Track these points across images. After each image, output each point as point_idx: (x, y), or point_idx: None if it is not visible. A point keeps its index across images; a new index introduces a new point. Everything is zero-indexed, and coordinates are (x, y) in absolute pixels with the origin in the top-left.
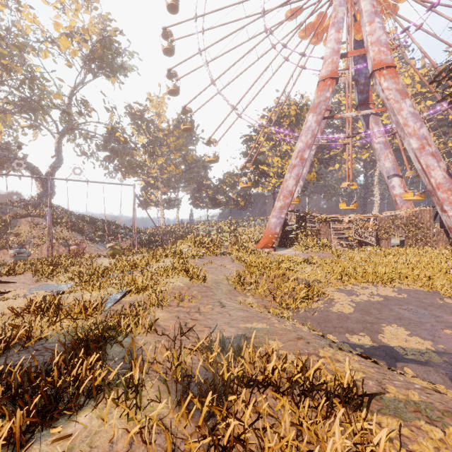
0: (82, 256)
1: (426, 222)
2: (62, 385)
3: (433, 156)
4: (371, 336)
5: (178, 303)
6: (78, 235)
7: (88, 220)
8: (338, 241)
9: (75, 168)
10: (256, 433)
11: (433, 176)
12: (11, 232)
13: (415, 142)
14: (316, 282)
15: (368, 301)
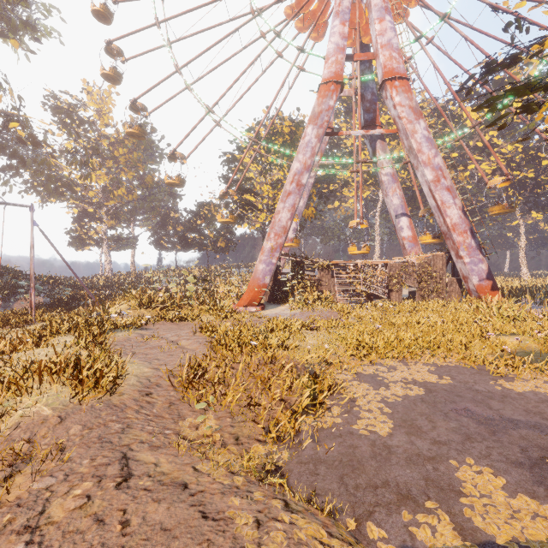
0: None
1: (439, 270)
2: None
3: (449, 191)
4: (449, 509)
5: None
6: None
7: None
8: (344, 294)
9: None
10: None
11: (448, 215)
12: None
13: (430, 173)
14: (323, 364)
15: (406, 399)
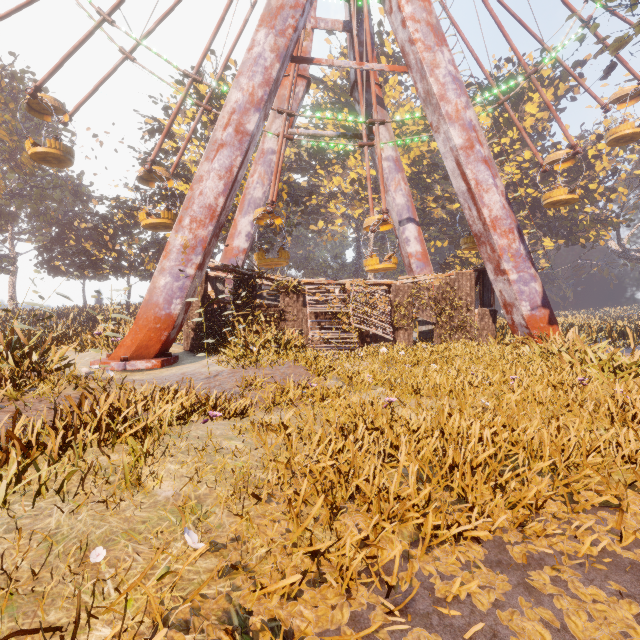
0: None
1: (466, 296)
2: None
3: (487, 165)
4: None
5: None
6: None
7: None
8: (322, 333)
9: None
10: None
11: (486, 203)
12: None
13: (459, 134)
14: None
15: None
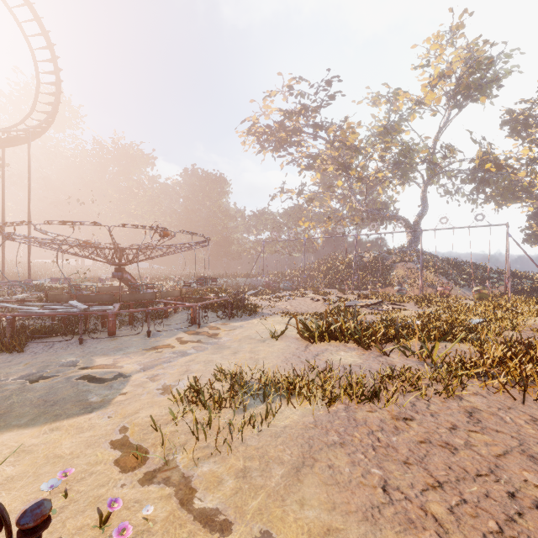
0: (449, 296)
1: None
2: (449, 332)
3: None
4: None
5: (533, 333)
6: (443, 278)
7: (452, 264)
8: None
9: (442, 218)
10: (528, 350)
11: None
12: (392, 274)
13: None
14: None
15: None
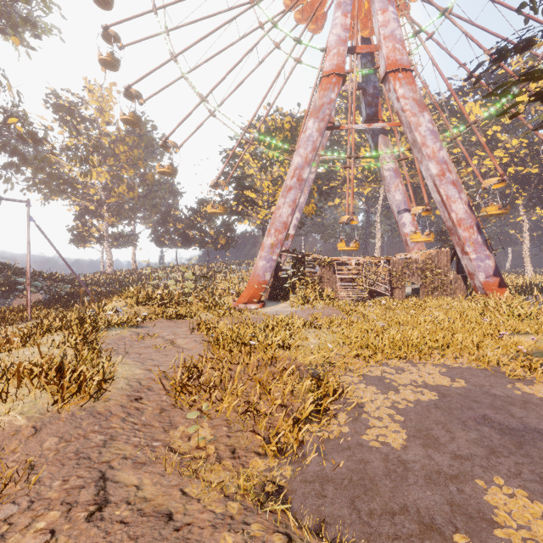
0: None
1: (444, 266)
2: None
3: (455, 185)
4: None
5: None
6: None
7: None
8: (346, 291)
9: None
10: None
11: (454, 209)
12: None
13: (435, 166)
14: (327, 365)
15: (418, 404)
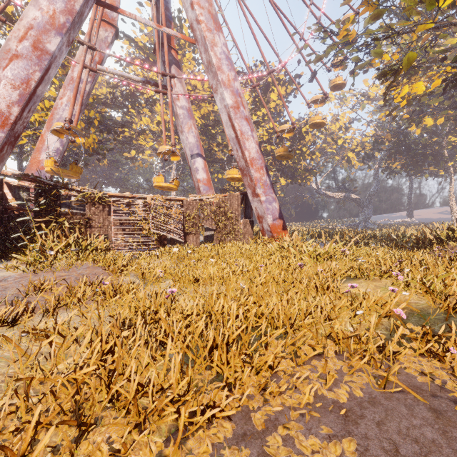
0: None
1: (235, 210)
2: None
3: (248, 122)
4: None
5: None
6: None
7: None
8: (124, 238)
9: None
10: None
11: (247, 147)
12: None
13: (230, 96)
14: None
15: None
